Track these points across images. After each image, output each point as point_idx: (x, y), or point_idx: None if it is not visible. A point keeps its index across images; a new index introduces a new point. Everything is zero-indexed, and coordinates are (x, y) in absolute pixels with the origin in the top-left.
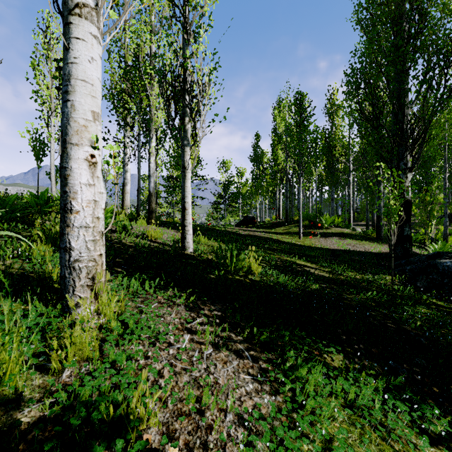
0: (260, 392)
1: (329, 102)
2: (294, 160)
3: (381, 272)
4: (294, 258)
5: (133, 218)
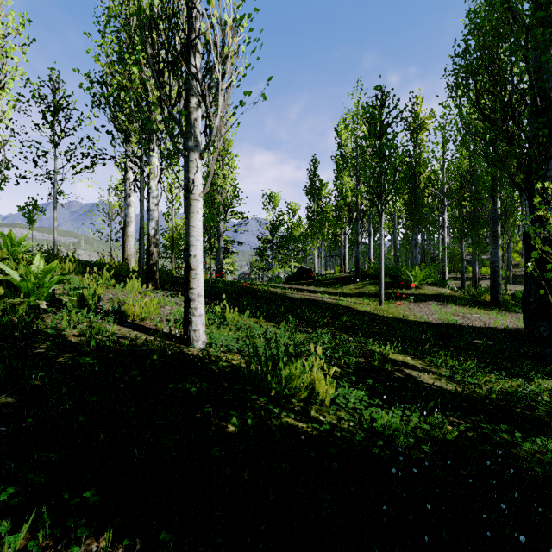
0: None
1: (411, 114)
2: (372, 188)
3: (534, 373)
4: (383, 347)
5: (129, 275)
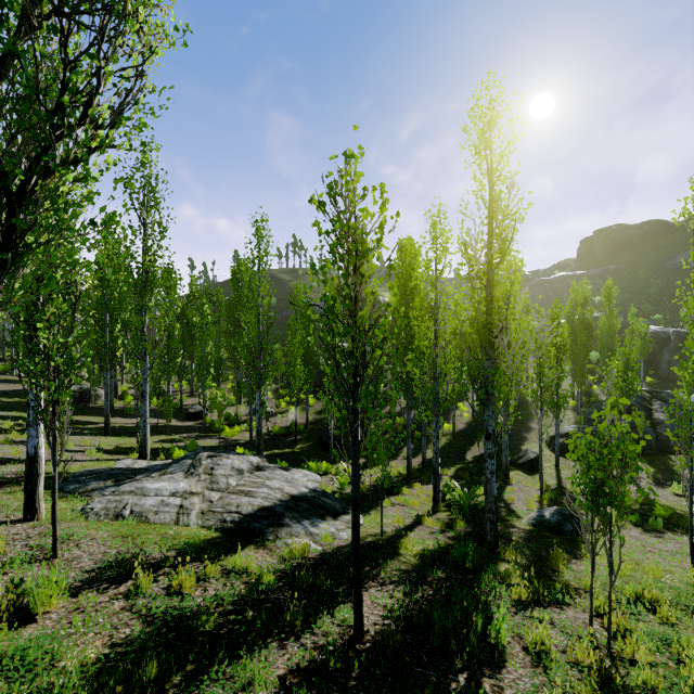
0: (3, 412)
1: None
2: None
3: None
4: None
5: None
